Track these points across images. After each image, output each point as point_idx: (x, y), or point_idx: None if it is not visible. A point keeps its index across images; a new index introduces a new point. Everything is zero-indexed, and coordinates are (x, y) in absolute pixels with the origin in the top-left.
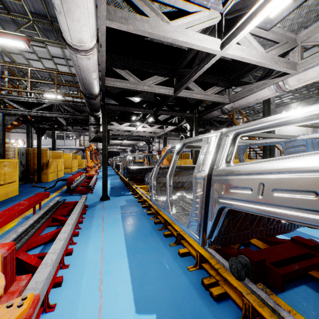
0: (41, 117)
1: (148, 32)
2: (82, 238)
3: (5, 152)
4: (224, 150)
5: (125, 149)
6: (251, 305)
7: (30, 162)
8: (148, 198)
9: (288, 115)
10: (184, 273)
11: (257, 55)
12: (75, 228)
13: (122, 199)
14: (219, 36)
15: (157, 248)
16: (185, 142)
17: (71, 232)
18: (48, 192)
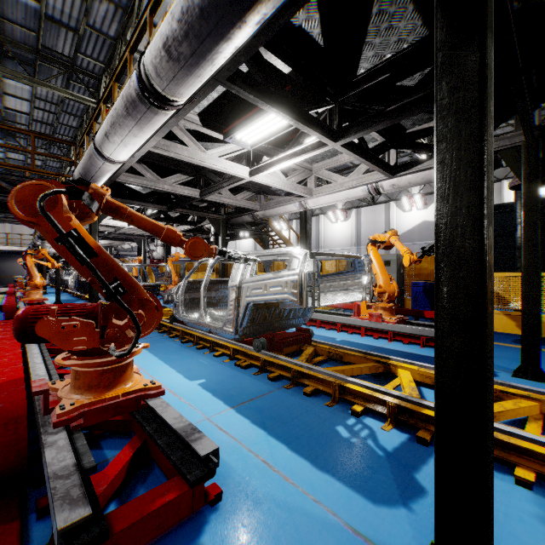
0: None
1: (187, 159)
2: None
3: None
4: (249, 267)
5: None
6: (264, 359)
7: None
8: (166, 321)
9: (277, 251)
10: (220, 364)
11: (280, 181)
12: None
13: None
14: (248, 163)
15: (193, 356)
16: (219, 257)
17: None
18: None
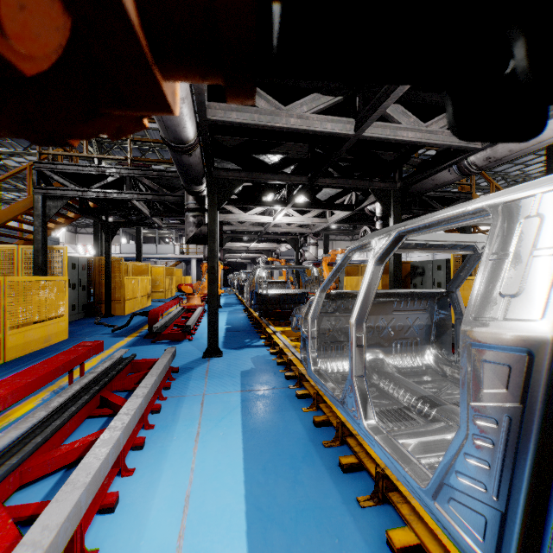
0: (111, 203)
1: None
2: (150, 457)
3: (46, 264)
4: None
5: (256, 259)
6: None
7: (94, 281)
8: (298, 357)
9: None
10: None
11: None
12: (139, 428)
13: (245, 355)
14: None
15: (326, 513)
16: (405, 228)
17: (115, 451)
18: (100, 342)
